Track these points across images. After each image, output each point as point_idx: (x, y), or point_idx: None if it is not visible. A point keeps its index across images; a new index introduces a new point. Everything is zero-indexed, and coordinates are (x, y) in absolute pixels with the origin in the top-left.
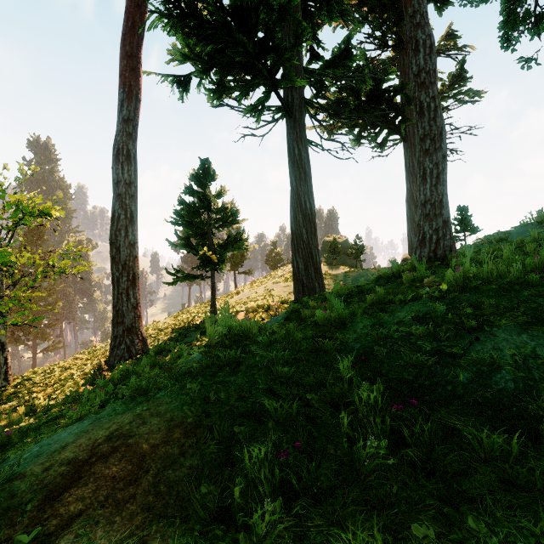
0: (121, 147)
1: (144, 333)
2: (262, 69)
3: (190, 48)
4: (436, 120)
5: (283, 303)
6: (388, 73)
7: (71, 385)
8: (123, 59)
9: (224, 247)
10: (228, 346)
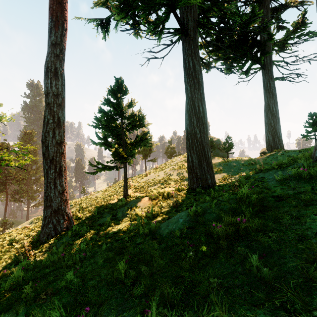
0: (50, 65)
1: (70, 213)
2: None
3: None
4: None
5: (179, 191)
6: (255, 15)
7: (6, 259)
8: None
9: (134, 145)
10: None
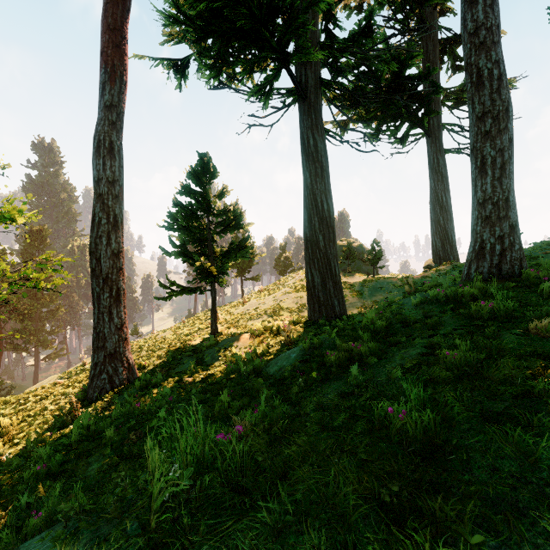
0: (103, 138)
1: (132, 358)
2: (270, 38)
3: (179, 7)
4: (501, 92)
5: (295, 324)
6: (412, 57)
7: (40, 425)
8: (105, 34)
9: (227, 256)
10: (187, 527)
